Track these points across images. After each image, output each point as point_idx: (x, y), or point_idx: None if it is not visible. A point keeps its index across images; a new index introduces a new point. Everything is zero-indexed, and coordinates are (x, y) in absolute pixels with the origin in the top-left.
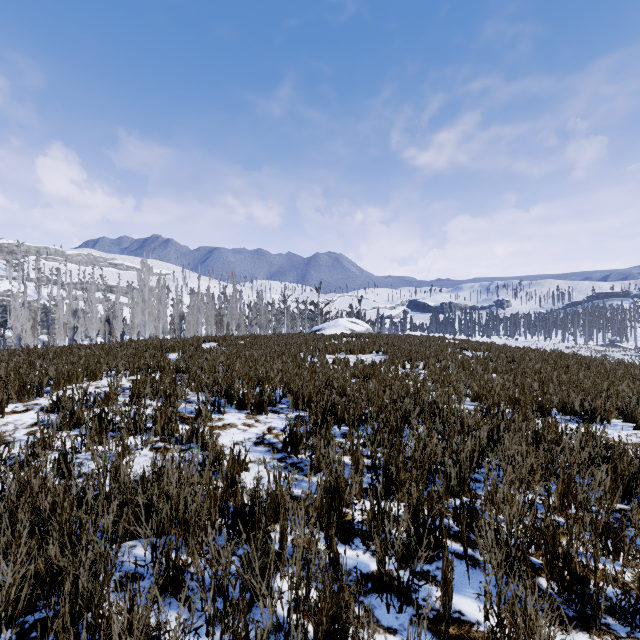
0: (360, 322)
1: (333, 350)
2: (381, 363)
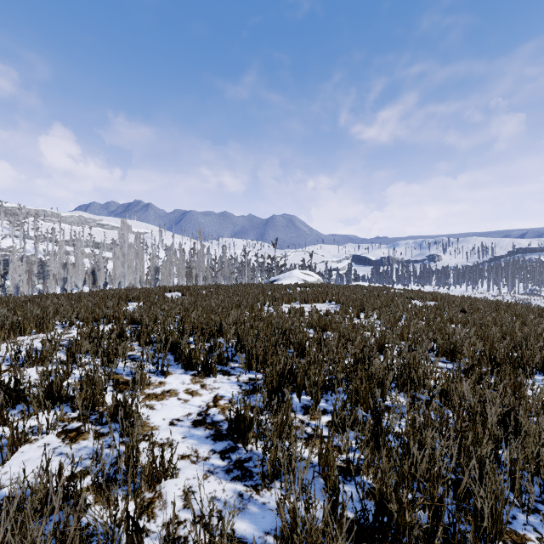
0: (312, 273)
1: (288, 299)
2: (335, 313)
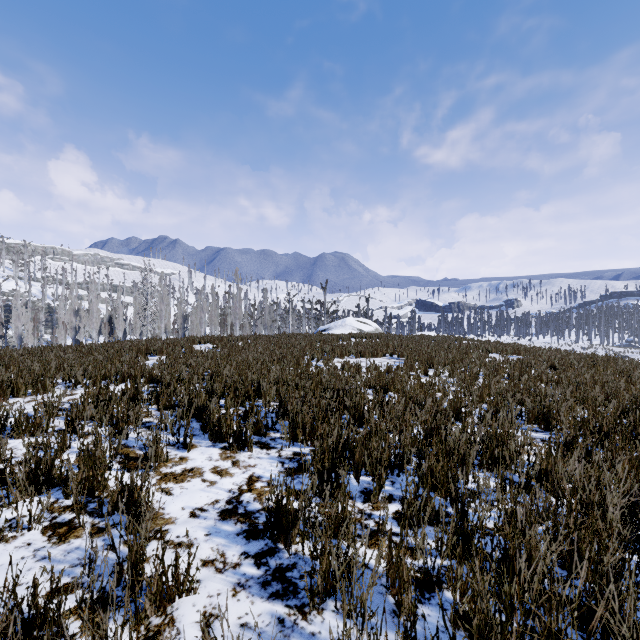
0: (369, 322)
1: (341, 353)
2: (398, 369)
